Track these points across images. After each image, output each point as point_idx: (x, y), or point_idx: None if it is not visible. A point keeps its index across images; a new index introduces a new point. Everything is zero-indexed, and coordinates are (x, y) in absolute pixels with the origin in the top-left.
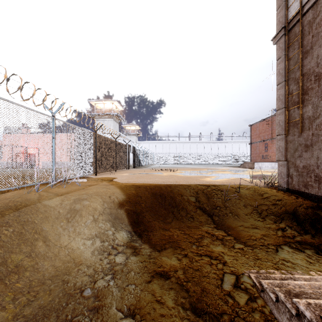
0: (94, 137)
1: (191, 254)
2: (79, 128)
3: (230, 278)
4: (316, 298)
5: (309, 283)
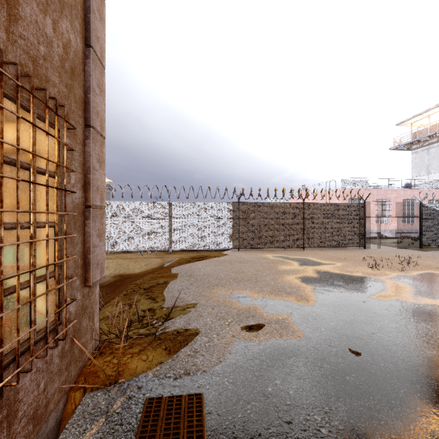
0: (235, 207)
1: None
2: (204, 202)
3: None
4: None
5: None
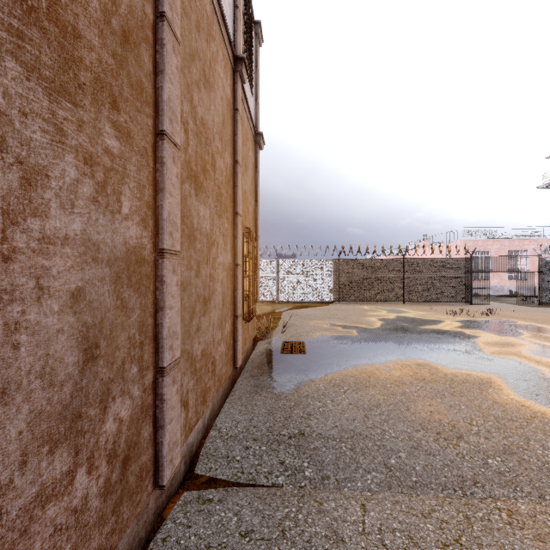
0: (335, 263)
1: None
2: (307, 259)
3: None
4: None
5: None
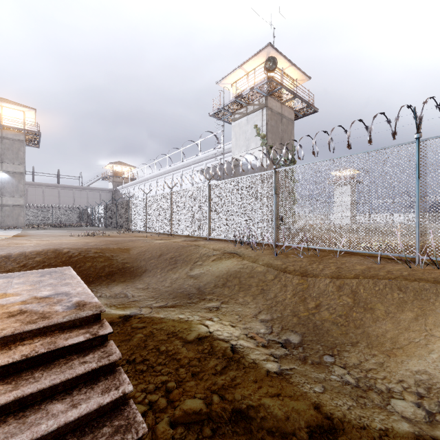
0: None
1: None
2: None
3: None
4: None
5: None
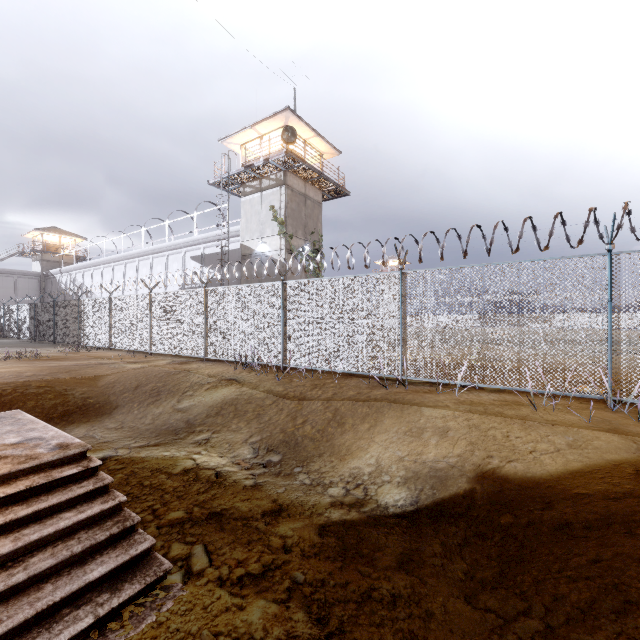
0: None
1: (281, 555)
2: None
3: (199, 559)
4: (96, 531)
5: (83, 577)
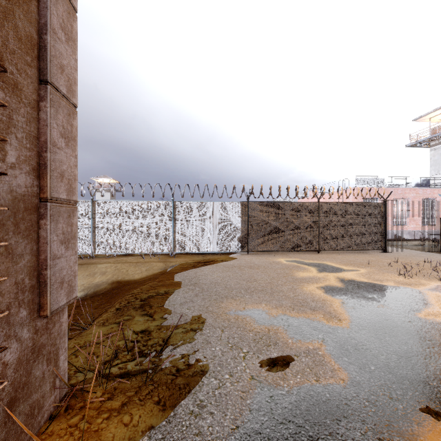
0: (243, 207)
1: None
2: (210, 202)
3: None
4: None
5: None
